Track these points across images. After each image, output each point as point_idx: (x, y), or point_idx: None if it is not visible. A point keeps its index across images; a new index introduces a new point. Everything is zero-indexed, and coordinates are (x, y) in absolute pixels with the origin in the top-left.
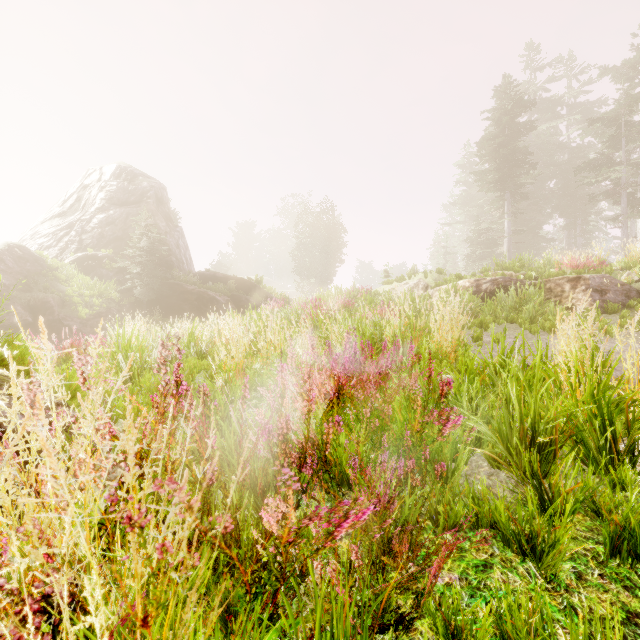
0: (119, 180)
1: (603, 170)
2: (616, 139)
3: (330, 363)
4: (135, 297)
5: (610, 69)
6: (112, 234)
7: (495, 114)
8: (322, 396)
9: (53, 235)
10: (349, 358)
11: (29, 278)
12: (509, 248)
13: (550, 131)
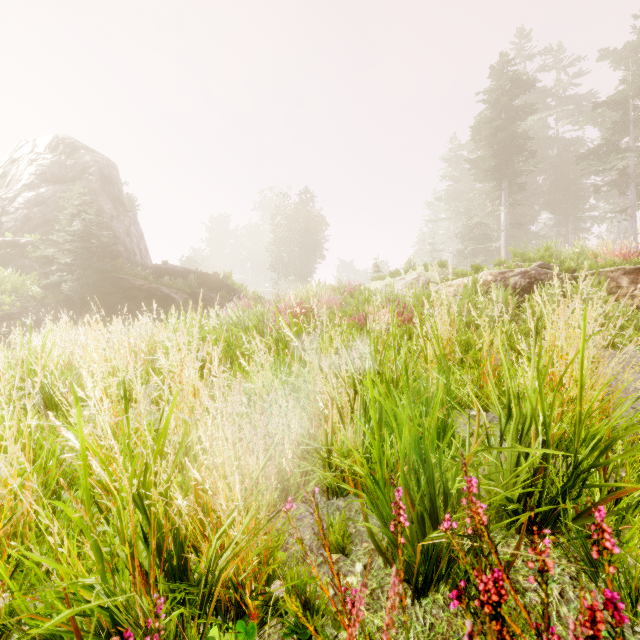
0: (55, 153)
1: (611, 157)
2: (621, 125)
3: None
4: (66, 294)
5: (611, 52)
6: (41, 216)
7: (492, 95)
8: None
9: None
10: None
11: None
12: (506, 243)
13: (538, 125)
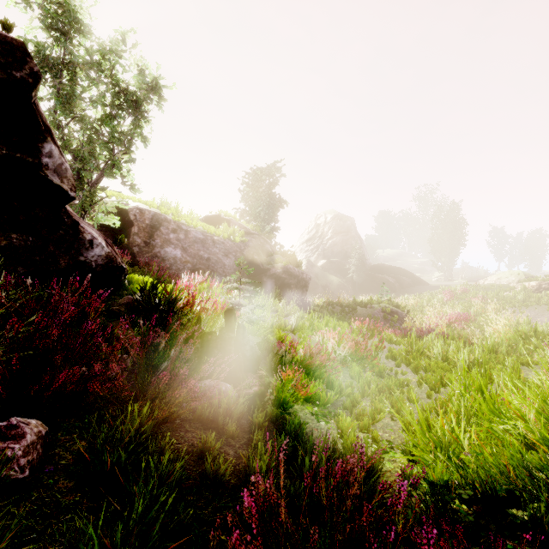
0: (336, 221)
1: None
2: None
3: (455, 315)
4: (352, 280)
5: None
6: (336, 249)
7: None
8: (453, 319)
9: (311, 251)
10: (457, 315)
11: (316, 274)
12: None
13: None
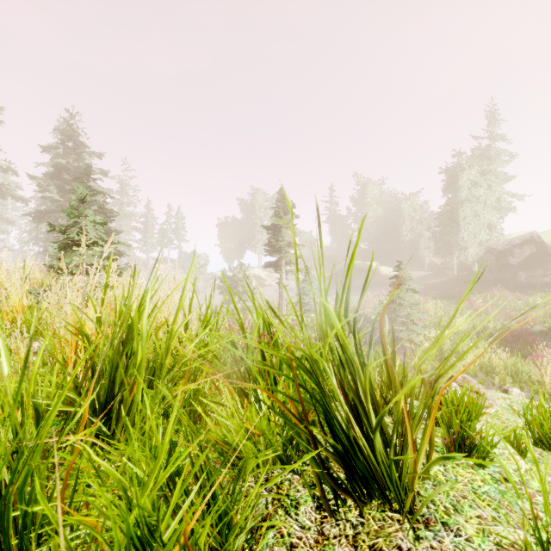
0: None
1: None
2: None
3: None
4: None
5: None
6: None
7: None
8: None
9: None
10: None
11: None
12: None
13: None
